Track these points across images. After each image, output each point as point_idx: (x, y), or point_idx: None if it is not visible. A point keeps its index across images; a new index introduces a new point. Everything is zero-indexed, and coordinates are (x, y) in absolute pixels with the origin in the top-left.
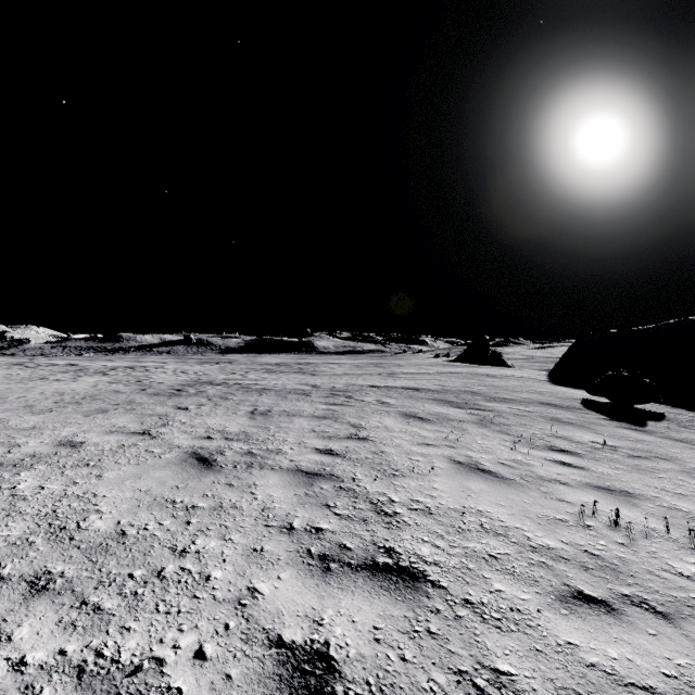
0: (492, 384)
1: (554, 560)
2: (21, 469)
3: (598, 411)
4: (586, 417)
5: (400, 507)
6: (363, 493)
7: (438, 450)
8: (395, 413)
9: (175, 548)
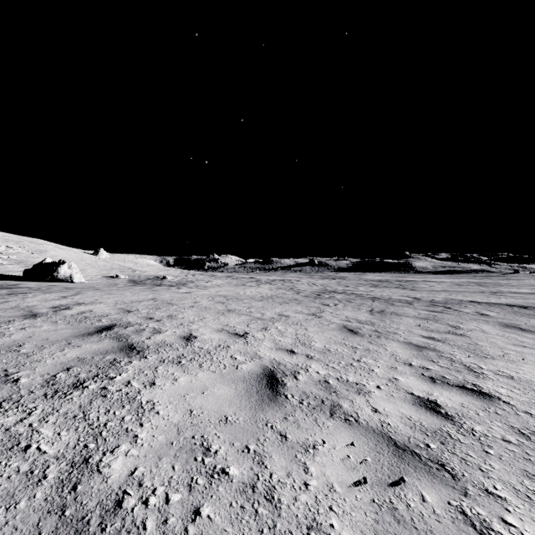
0: None
1: None
2: (273, 322)
3: None
4: None
5: (487, 371)
6: (458, 360)
7: (533, 350)
8: (494, 322)
9: (354, 359)
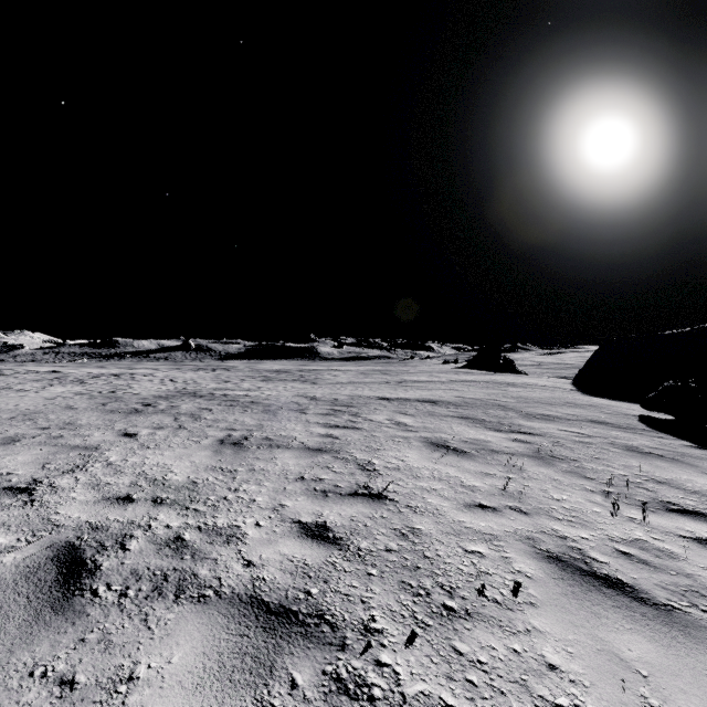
0: (520, 396)
1: None
2: None
3: (670, 432)
4: (668, 444)
5: None
6: None
7: (503, 520)
8: (417, 440)
9: None
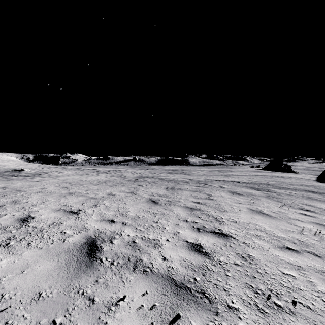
0: (280, 181)
1: (282, 239)
2: (103, 200)
3: None
4: None
5: (224, 220)
6: (211, 215)
7: (244, 205)
8: (226, 191)
9: (154, 221)
